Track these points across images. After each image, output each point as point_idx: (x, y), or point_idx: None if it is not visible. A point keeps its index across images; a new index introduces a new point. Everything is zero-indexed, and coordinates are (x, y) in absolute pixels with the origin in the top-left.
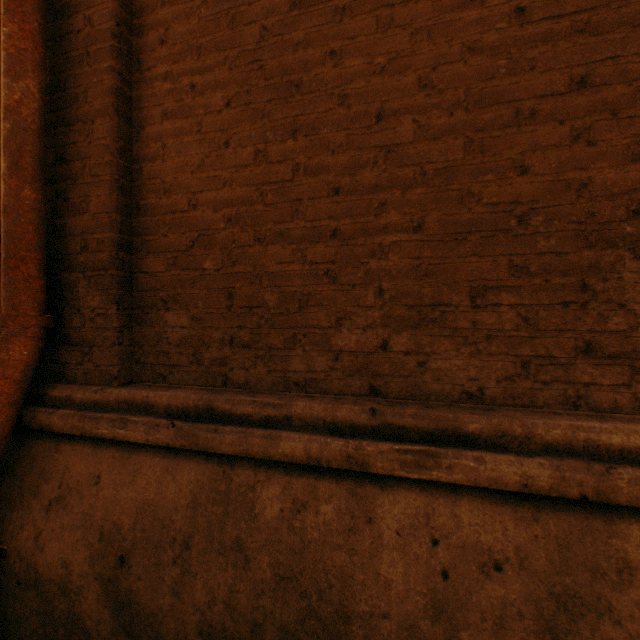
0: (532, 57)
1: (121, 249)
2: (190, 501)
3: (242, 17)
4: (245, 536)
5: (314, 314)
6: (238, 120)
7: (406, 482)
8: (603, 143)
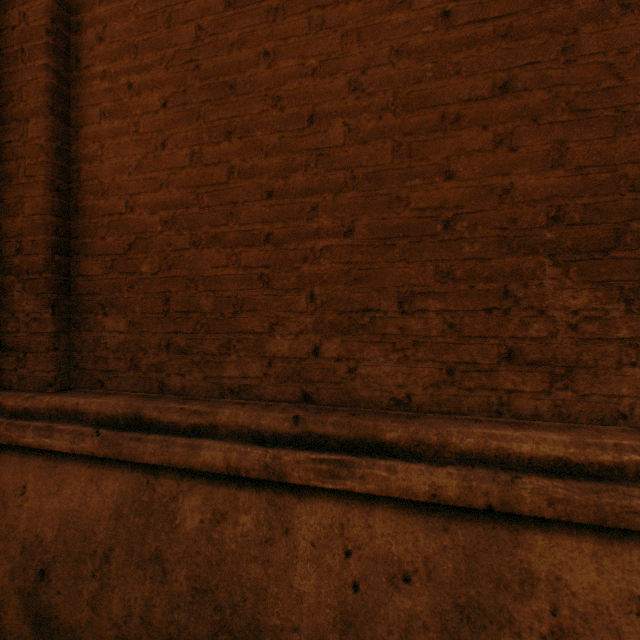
0: (457, 61)
1: (57, 252)
2: (113, 512)
3: (178, 16)
4: (165, 548)
5: (248, 319)
6: (175, 121)
7: (324, 492)
8: (525, 149)
